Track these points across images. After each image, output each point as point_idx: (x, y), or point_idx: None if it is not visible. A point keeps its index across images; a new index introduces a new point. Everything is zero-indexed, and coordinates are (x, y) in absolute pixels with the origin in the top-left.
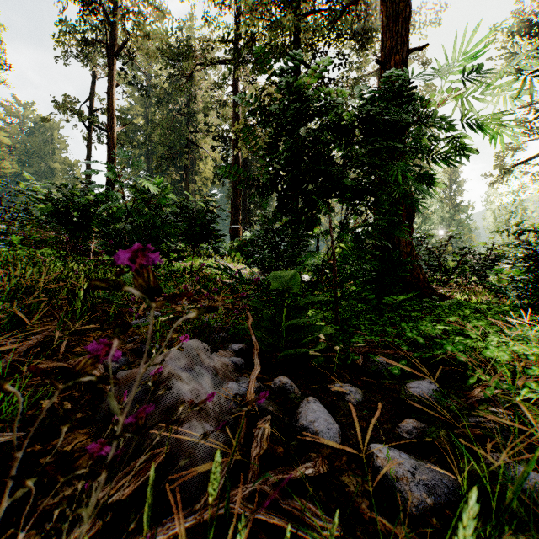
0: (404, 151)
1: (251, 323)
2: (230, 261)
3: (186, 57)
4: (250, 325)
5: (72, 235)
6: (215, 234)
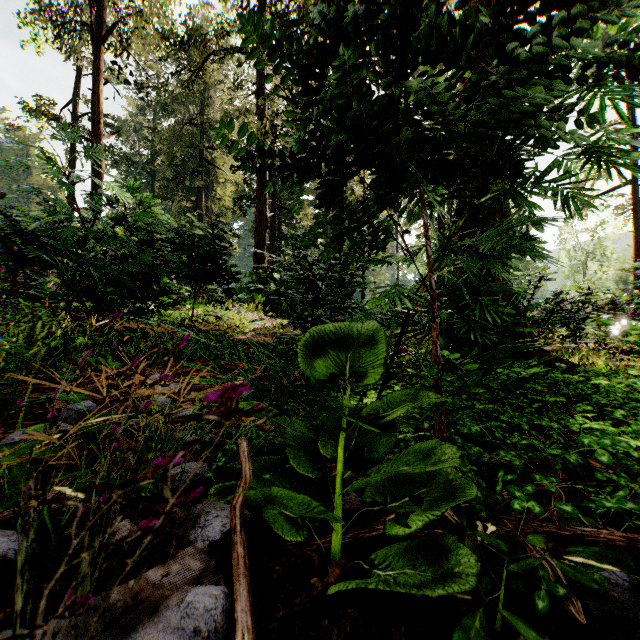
0: (585, 76)
1: (243, 500)
2: (252, 309)
3: (195, 44)
4: (239, 511)
5: (8, 269)
6: (226, 271)
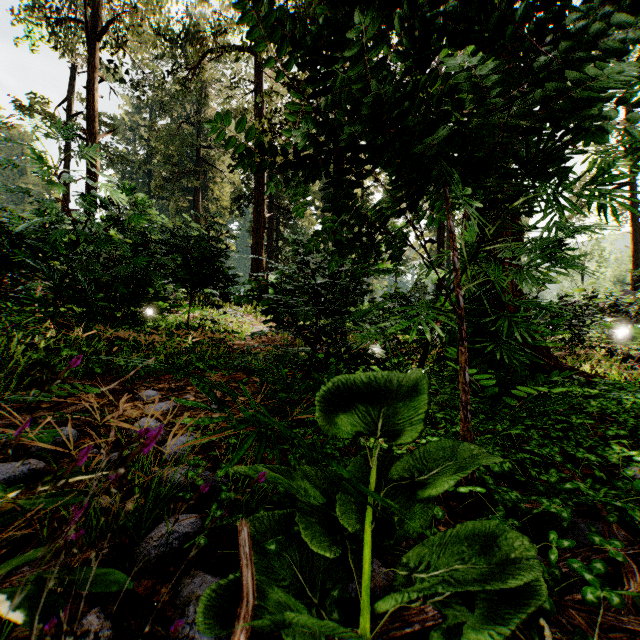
0: (639, 62)
1: None
2: (250, 312)
3: (192, 42)
4: None
5: None
6: (223, 274)
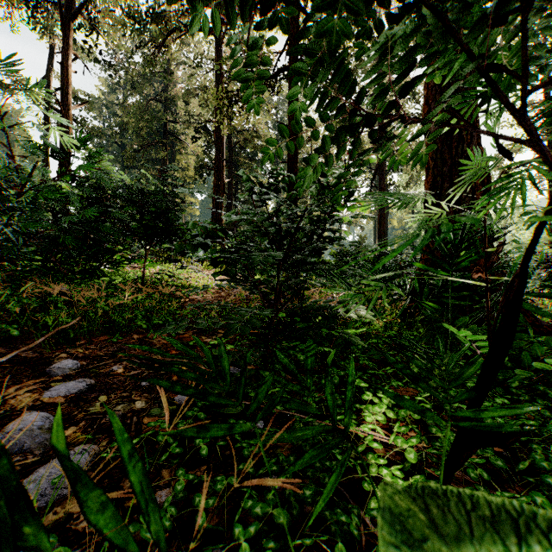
0: None
1: None
2: (210, 268)
3: (157, 20)
4: None
5: None
6: (180, 228)
